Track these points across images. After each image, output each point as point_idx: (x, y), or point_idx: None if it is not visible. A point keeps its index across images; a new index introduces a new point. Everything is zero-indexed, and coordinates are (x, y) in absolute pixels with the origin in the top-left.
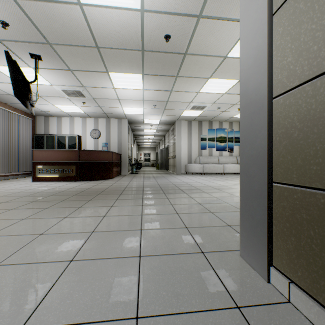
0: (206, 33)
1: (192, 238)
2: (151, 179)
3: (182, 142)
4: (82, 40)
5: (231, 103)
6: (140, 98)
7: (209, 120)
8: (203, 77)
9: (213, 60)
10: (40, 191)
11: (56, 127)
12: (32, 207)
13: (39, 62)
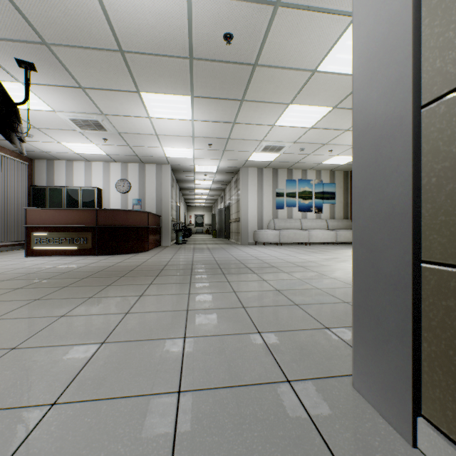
0: (287, 31)
1: (269, 353)
2: (205, 252)
3: (249, 198)
4: (97, 39)
5: (320, 143)
6: (189, 133)
7: (288, 167)
8: (281, 102)
9: (295, 76)
10: (33, 271)
11: (64, 175)
12: (12, 298)
13: (33, 74)
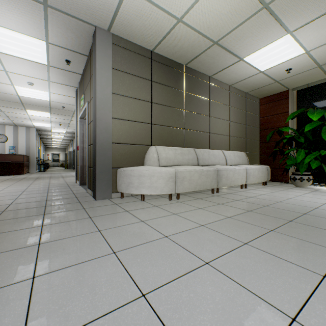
0: None
1: (66, 182)
2: (57, 174)
3: None
4: (13, 101)
5: None
6: (49, 120)
7: None
8: None
9: None
10: None
11: None
12: None
13: None
